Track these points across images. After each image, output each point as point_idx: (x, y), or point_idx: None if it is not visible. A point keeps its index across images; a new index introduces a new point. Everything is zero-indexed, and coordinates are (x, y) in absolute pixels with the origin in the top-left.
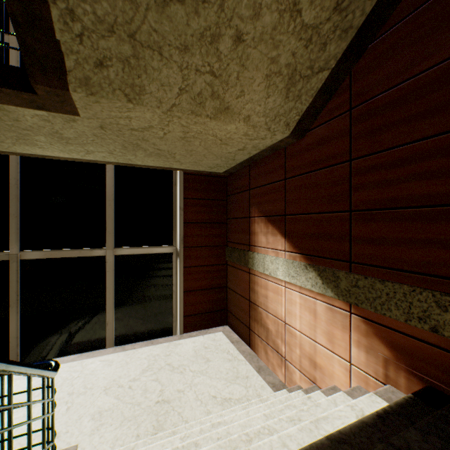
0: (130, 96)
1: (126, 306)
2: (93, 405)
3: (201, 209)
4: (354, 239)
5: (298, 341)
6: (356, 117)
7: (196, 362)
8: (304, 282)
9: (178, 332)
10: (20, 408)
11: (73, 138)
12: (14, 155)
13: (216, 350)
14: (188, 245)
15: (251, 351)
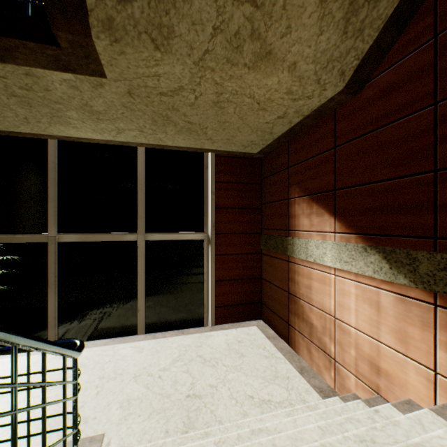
0: (157, 42)
1: (157, 293)
2: (122, 392)
3: (233, 193)
4: (441, 207)
5: (353, 340)
6: (445, 44)
7: (229, 356)
8: (362, 268)
9: (210, 323)
10: (53, 387)
11: (103, 112)
12: (52, 140)
13: (251, 345)
14: (220, 232)
15: (290, 349)
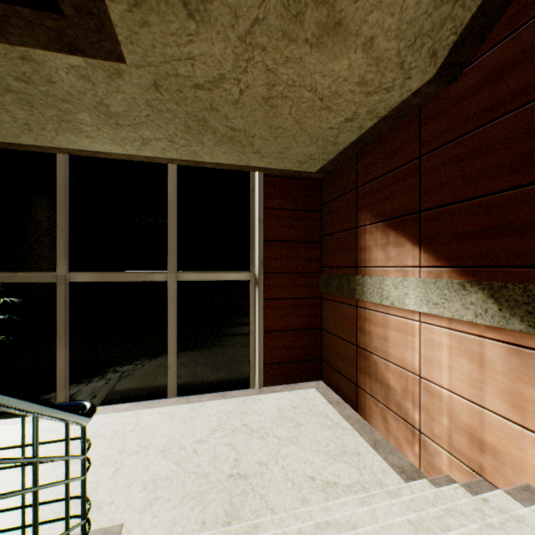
0: (191, 6)
1: (192, 346)
2: (146, 470)
3: (286, 222)
4: None
5: (445, 405)
6: None
7: (282, 425)
8: (458, 310)
9: (257, 384)
10: (60, 463)
11: (123, 114)
12: (62, 155)
13: (309, 412)
14: (270, 271)
15: (359, 418)
